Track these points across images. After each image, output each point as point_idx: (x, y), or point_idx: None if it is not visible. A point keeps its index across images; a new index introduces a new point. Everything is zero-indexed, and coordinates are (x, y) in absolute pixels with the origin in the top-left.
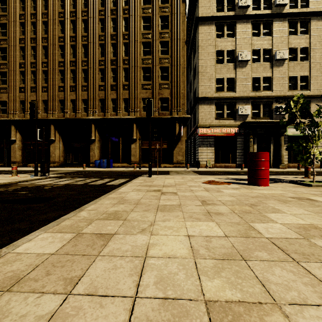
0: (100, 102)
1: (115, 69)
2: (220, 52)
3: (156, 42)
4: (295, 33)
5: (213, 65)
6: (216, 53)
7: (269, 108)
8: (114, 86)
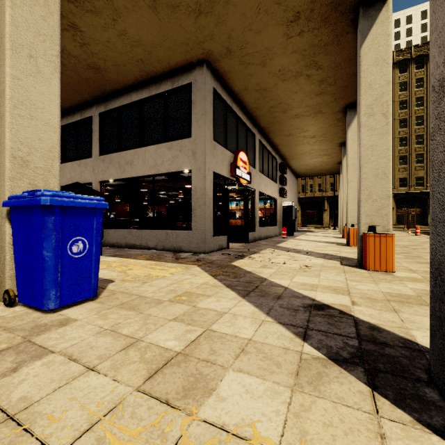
0: None
1: None
2: None
3: (411, 137)
4: None
5: None
6: None
7: None
8: None
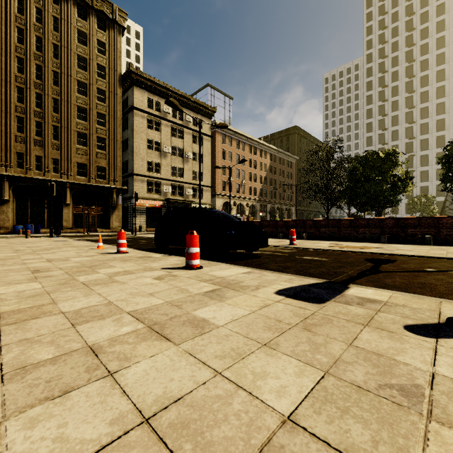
0: (16, 155)
1: (40, 123)
2: (150, 139)
3: (93, 112)
4: (196, 142)
5: (145, 149)
6: (147, 140)
7: (182, 189)
8: (39, 141)
